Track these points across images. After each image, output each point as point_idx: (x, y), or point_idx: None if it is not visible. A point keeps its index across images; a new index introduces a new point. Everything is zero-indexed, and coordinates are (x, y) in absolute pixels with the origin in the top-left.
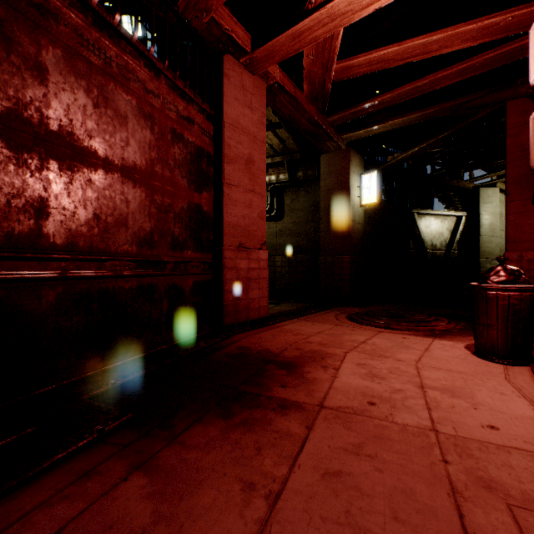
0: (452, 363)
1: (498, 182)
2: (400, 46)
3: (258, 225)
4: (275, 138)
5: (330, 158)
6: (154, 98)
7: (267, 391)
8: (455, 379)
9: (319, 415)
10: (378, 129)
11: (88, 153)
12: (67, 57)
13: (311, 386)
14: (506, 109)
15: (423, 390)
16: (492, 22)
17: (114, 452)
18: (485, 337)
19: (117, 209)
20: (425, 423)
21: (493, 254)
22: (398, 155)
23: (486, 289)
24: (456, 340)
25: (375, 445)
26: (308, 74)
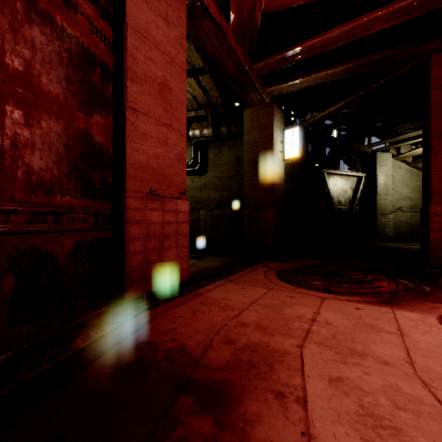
0: None
1: (391, 148)
2: None
3: (176, 169)
4: (199, 89)
5: (254, 112)
6: None
7: None
8: None
9: None
10: (301, 83)
11: None
12: None
13: None
14: (430, 62)
15: None
16: None
17: None
18: None
19: None
20: None
21: (387, 209)
22: (316, 114)
23: None
24: (418, 309)
25: None
26: None
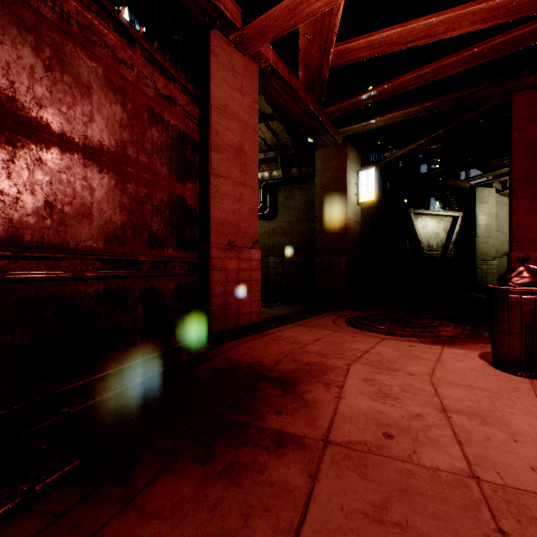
0: (471, 377)
1: (494, 182)
2: (405, 27)
3: (249, 222)
4: (268, 132)
5: (326, 153)
6: (127, 69)
7: (258, 420)
8: (479, 398)
9: (324, 456)
10: (376, 123)
11: (37, 125)
12: (6, 3)
13: (312, 412)
14: (511, 101)
15: (446, 415)
16: (504, 0)
17: (40, 529)
18: (506, 347)
19: (77, 197)
20: (461, 465)
21: (489, 255)
22: (396, 152)
23: (507, 292)
24: (468, 347)
25: (402, 504)
26: (304, 57)
